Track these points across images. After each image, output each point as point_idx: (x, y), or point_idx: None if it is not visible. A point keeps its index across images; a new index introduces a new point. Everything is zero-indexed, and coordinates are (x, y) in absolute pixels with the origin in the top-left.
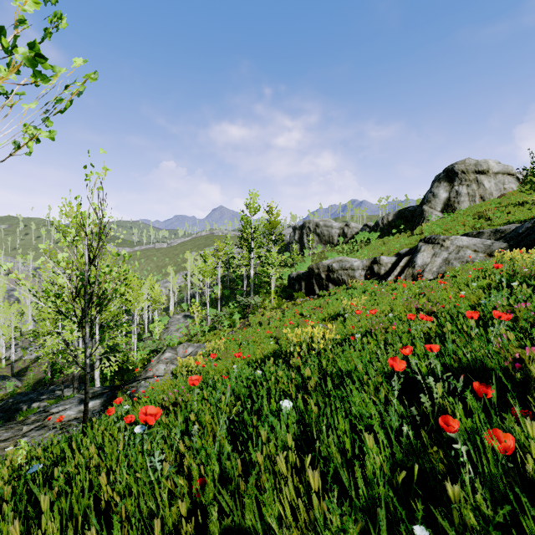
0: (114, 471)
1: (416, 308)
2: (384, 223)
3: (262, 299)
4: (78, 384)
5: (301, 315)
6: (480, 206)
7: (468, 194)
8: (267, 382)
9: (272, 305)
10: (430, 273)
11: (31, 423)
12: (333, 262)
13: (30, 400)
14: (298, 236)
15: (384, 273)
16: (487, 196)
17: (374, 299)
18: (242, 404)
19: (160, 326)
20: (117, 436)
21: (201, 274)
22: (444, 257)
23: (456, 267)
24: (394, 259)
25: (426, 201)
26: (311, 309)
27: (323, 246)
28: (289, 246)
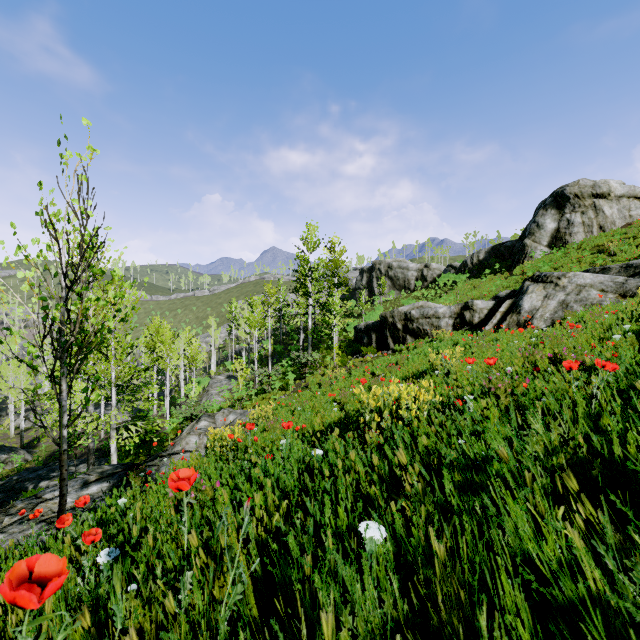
0: (49, 638)
1: (551, 359)
2: (474, 263)
3: (323, 356)
4: (99, 458)
5: (372, 374)
6: (599, 238)
7: (583, 223)
8: (330, 470)
9: (335, 363)
10: (541, 320)
11: (15, 513)
12: (412, 309)
13: (38, 478)
14: (366, 281)
15: (479, 322)
16: (608, 225)
17: (471, 353)
18: (291, 503)
19: (197, 388)
20: (93, 553)
21: (248, 325)
22: (560, 300)
23: (578, 312)
24: (491, 304)
25: (529, 233)
26: (385, 367)
27: (396, 292)
28: (355, 292)
